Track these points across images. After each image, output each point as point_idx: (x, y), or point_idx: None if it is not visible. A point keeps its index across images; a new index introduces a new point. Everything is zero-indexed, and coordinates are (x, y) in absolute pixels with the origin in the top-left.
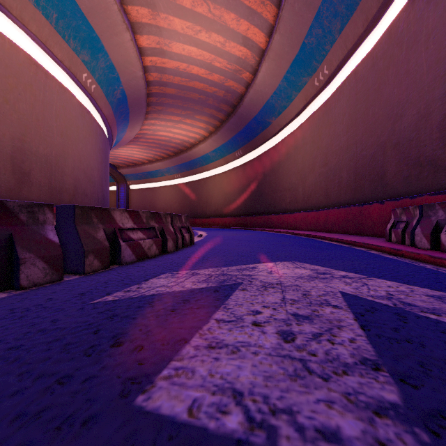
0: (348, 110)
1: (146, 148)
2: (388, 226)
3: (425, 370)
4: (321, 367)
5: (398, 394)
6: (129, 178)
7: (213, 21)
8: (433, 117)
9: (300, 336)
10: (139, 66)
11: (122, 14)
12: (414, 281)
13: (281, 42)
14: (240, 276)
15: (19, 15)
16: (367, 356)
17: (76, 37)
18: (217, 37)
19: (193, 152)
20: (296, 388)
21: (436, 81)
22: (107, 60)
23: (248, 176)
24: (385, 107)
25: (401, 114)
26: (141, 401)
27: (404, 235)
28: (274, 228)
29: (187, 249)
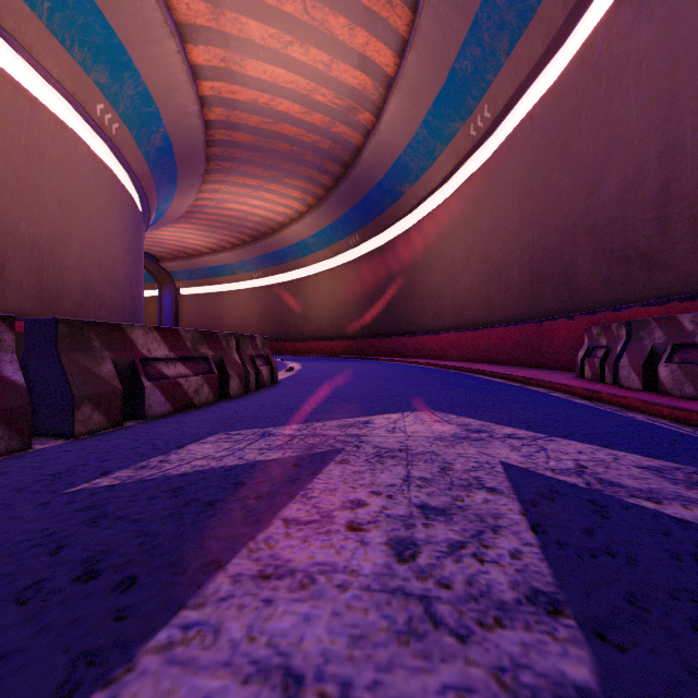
0: (520, 175)
1: (207, 230)
2: (580, 354)
3: (638, 611)
4: (457, 612)
5: (591, 665)
6: (180, 276)
7: (312, 29)
8: (646, 187)
9: (426, 549)
10: (192, 96)
11: (162, 9)
12: (618, 443)
13: (419, 66)
14: (341, 437)
15: None
16: (540, 586)
17: (84, 44)
18: (319, 54)
19: (282, 237)
20: (406, 661)
21: (651, 131)
22: (139, 84)
23: (369, 276)
24: (575, 171)
25: (598, 182)
26: None
27: (604, 369)
28: (409, 357)
29: (263, 392)
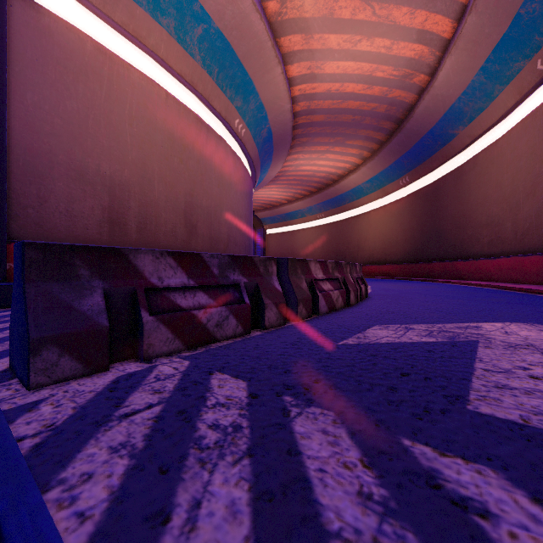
0: None
1: (286, 187)
2: None
3: None
4: None
5: None
6: (266, 221)
7: (377, 25)
8: None
9: None
10: (288, 99)
11: (275, 49)
12: None
13: (479, 23)
14: (467, 334)
15: (191, 80)
16: None
17: (232, 86)
18: (382, 41)
19: (341, 186)
20: None
21: None
22: (257, 101)
23: (418, 210)
24: None
25: None
26: (472, 409)
27: None
28: (462, 279)
29: (367, 303)
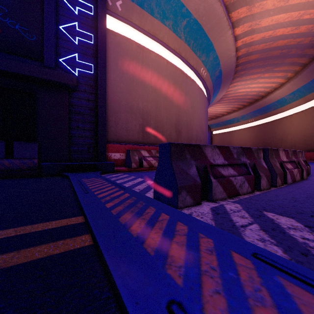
0: None
1: (227, 104)
2: None
3: None
4: None
5: None
6: (212, 126)
7: None
8: None
9: None
10: (234, 49)
11: (228, 20)
12: None
13: None
14: None
15: (179, 51)
16: None
17: (200, 49)
18: None
19: (267, 99)
20: None
21: None
22: (214, 54)
23: None
24: None
25: None
26: None
27: None
28: None
29: None
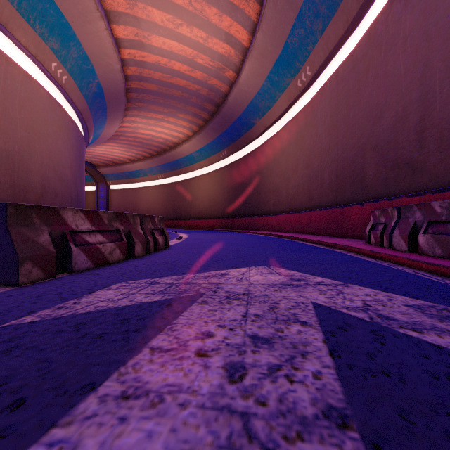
0: (329, 112)
1: (127, 147)
2: (367, 228)
3: (407, 424)
4: (268, 427)
5: None
6: (110, 177)
7: (194, 15)
8: (410, 119)
9: (251, 372)
10: (116, 58)
11: (95, 0)
12: (392, 288)
13: (264, 41)
14: (204, 285)
15: None
16: (333, 402)
17: (43, 22)
18: (199, 32)
19: (176, 152)
20: None
21: (413, 83)
22: (80, 50)
23: (233, 177)
24: (364, 109)
25: (379, 116)
26: None
27: (383, 237)
28: (259, 230)
29: (158, 253)
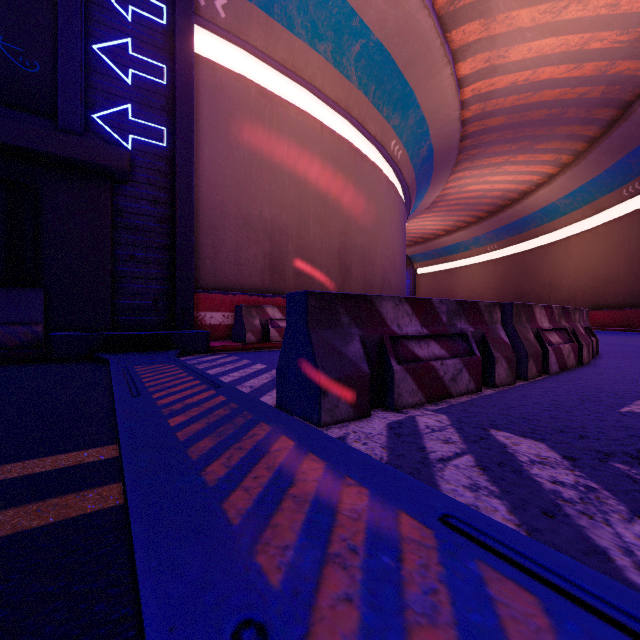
0: None
1: (444, 214)
2: None
3: None
4: None
5: None
6: (417, 259)
7: None
8: None
9: None
10: (456, 104)
11: (444, 47)
12: None
13: None
14: None
15: (346, 105)
16: None
17: (389, 103)
18: None
19: (523, 206)
20: None
21: None
22: (417, 114)
23: None
24: None
25: None
26: None
27: None
28: None
29: (606, 362)
